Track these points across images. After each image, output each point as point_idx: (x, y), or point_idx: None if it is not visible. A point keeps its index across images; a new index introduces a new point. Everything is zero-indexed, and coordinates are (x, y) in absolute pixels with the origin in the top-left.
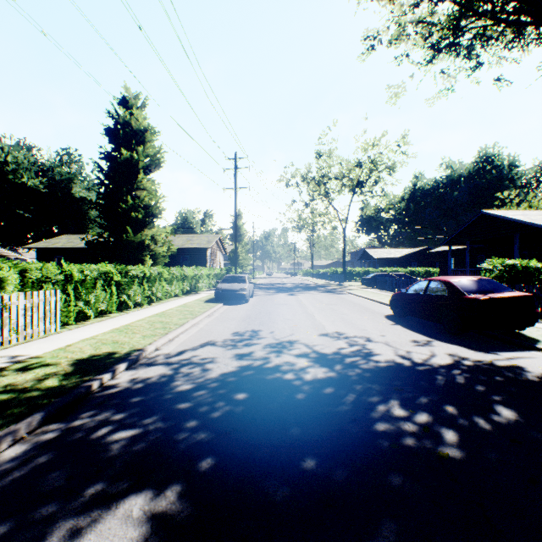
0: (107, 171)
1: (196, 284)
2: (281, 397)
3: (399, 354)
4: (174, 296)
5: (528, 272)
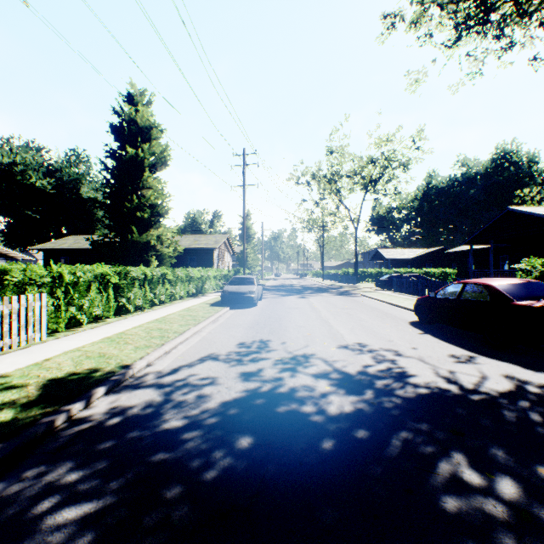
0: (112, 170)
1: (202, 285)
2: (300, 444)
3: (441, 375)
4: (179, 299)
5: None
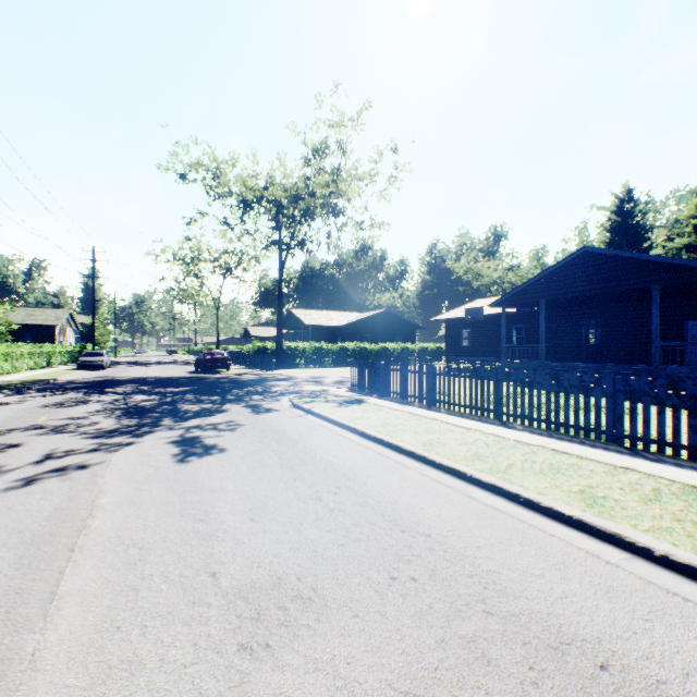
0: None
1: (51, 359)
2: (115, 381)
3: (167, 376)
4: (32, 370)
5: (265, 349)
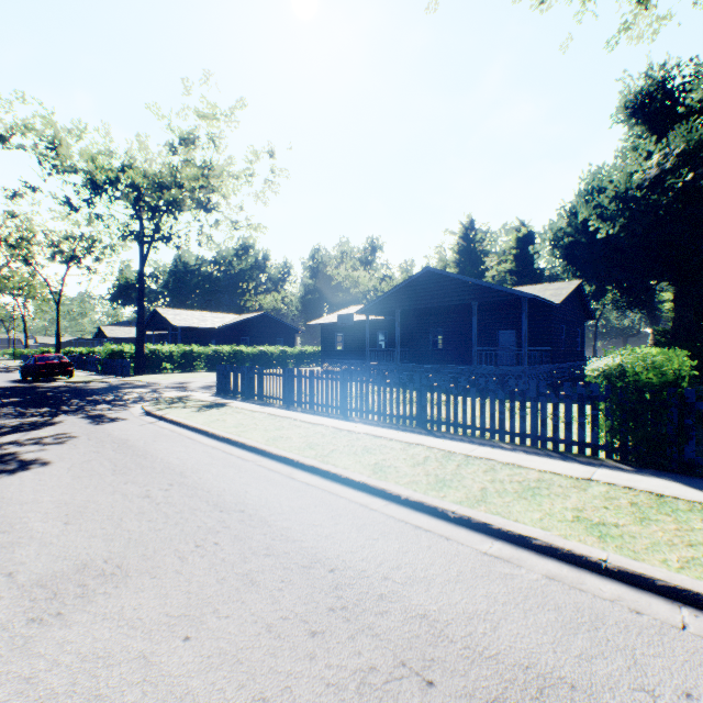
0: None
1: None
2: None
3: None
4: None
5: (122, 352)
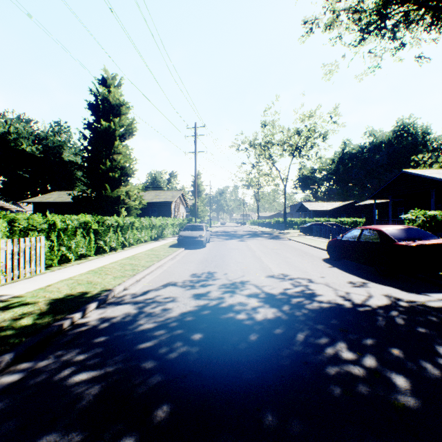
0: (89, 139)
1: (162, 231)
2: (235, 338)
3: (339, 295)
4: (144, 242)
5: None
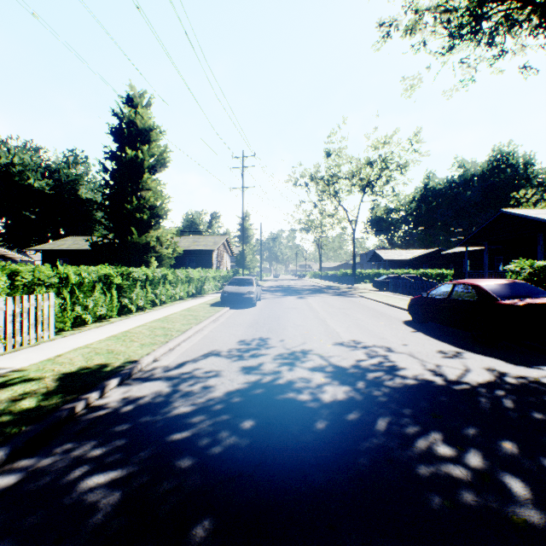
0: (111, 171)
1: (201, 286)
2: (296, 426)
3: (428, 368)
4: (179, 299)
5: None
